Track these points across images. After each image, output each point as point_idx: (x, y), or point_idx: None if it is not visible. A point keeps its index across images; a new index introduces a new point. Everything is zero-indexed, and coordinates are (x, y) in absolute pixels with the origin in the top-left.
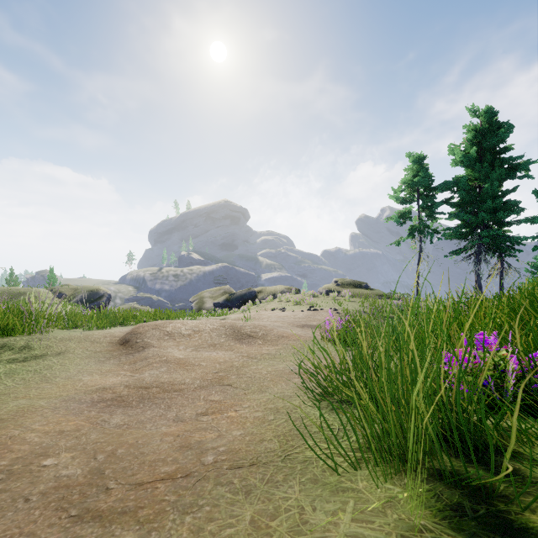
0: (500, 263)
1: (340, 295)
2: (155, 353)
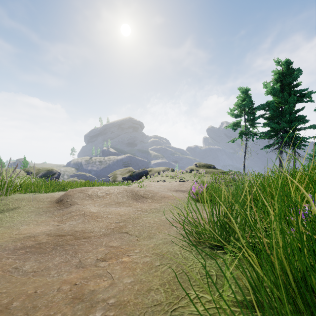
0: (294, 153)
1: (198, 172)
2: (77, 209)
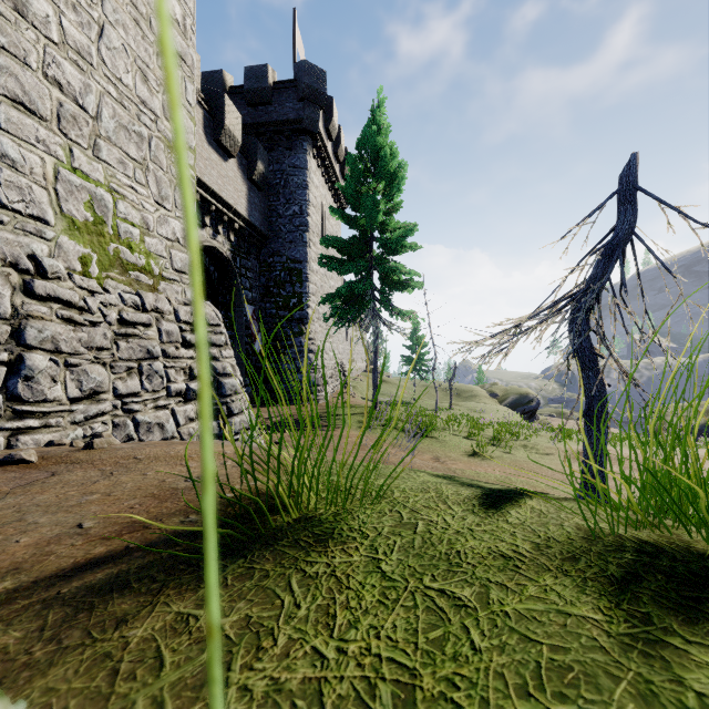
0: None
1: None
2: None
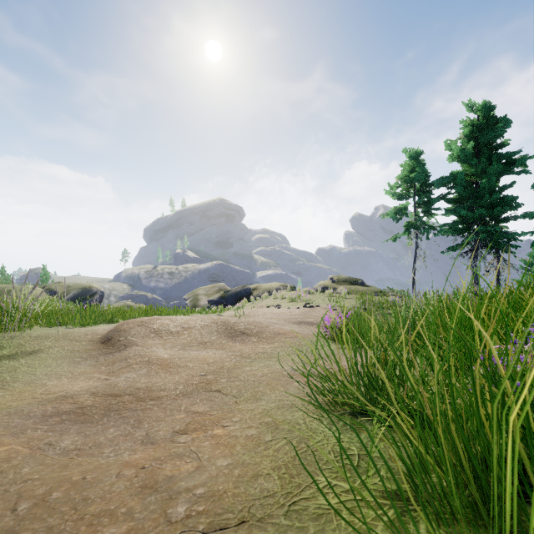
0: (497, 259)
1: (336, 292)
2: (136, 352)
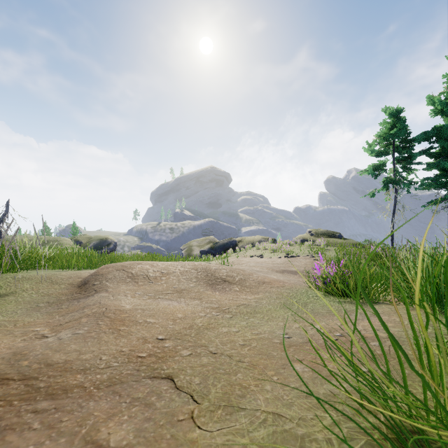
0: None
1: (315, 244)
2: (98, 300)
